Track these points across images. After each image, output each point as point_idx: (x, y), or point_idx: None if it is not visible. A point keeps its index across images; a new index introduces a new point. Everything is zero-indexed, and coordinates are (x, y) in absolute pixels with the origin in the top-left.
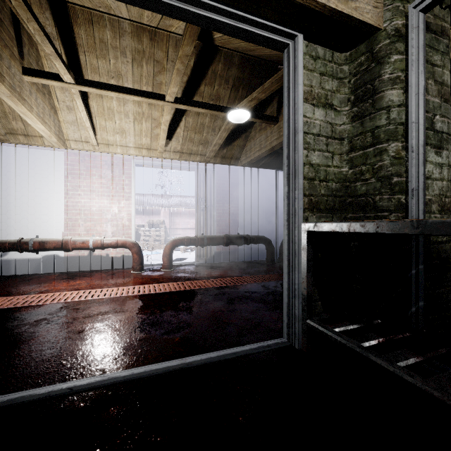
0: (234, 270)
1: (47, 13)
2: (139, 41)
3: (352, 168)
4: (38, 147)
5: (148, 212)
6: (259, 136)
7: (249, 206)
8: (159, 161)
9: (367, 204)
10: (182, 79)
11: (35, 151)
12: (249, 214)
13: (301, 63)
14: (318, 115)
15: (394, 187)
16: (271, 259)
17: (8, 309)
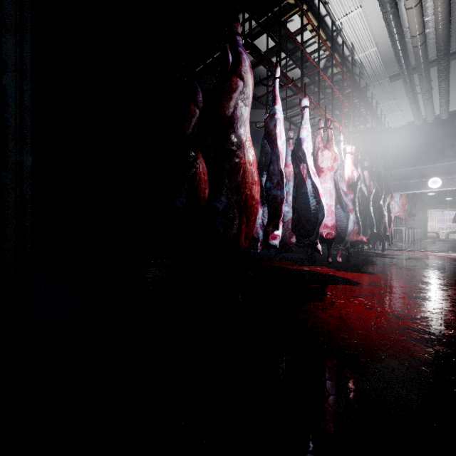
0: None
1: None
2: None
3: None
4: None
5: (447, 219)
6: None
7: None
8: (445, 211)
9: None
10: None
11: None
12: None
13: None
14: None
15: None
16: None
17: None
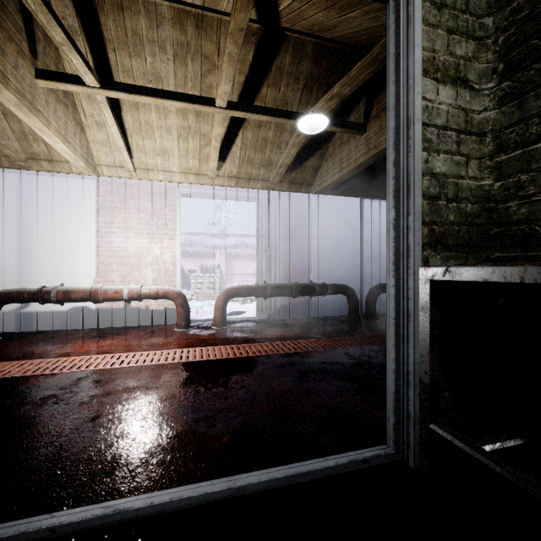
0: (306, 329)
1: None
2: (181, 31)
3: (501, 179)
4: (65, 175)
5: (201, 255)
6: (339, 152)
7: (324, 245)
8: (210, 190)
9: (531, 235)
10: (237, 79)
11: (62, 179)
12: (324, 256)
13: (419, 11)
14: (445, 96)
15: None
16: (355, 315)
17: (14, 378)
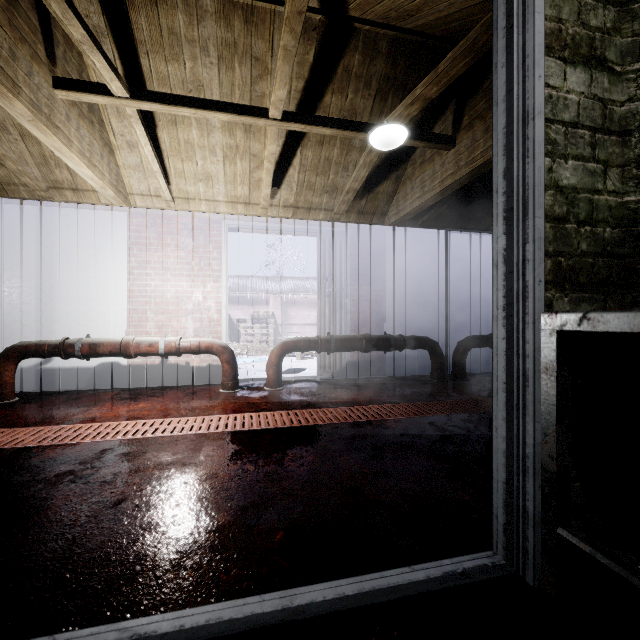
0: (378, 391)
1: None
2: (227, 27)
3: None
4: (92, 207)
5: (252, 301)
6: (421, 173)
7: (401, 288)
8: (263, 222)
9: None
10: (295, 86)
11: (88, 212)
12: (401, 302)
13: None
14: (575, 81)
15: None
16: (439, 375)
17: (28, 448)
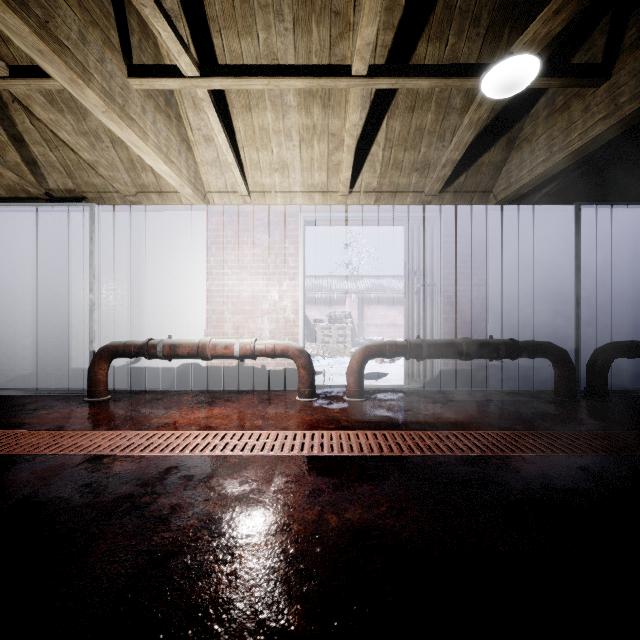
0: (486, 410)
1: None
2: None
3: None
4: (174, 208)
5: (328, 301)
6: (546, 129)
7: (509, 282)
8: (341, 212)
9: None
10: (382, 39)
11: (172, 214)
12: (509, 298)
13: None
14: None
15: None
16: (568, 392)
17: (100, 458)
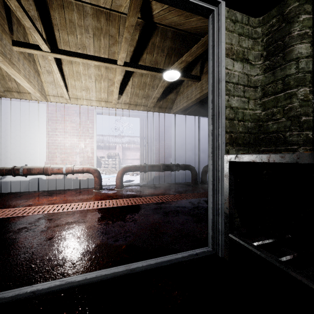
0: (168, 189)
1: (30, 0)
2: (98, 21)
3: (265, 110)
4: (27, 101)
5: (107, 147)
6: (186, 91)
7: (178, 142)
8: (114, 110)
9: (278, 139)
10: (129, 49)
11: (25, 103)
12: (178, 149)
13: (224, 24)
14: (237, 67)
15: (302, 125)
16: (195, 181)
17: (0, 218)
